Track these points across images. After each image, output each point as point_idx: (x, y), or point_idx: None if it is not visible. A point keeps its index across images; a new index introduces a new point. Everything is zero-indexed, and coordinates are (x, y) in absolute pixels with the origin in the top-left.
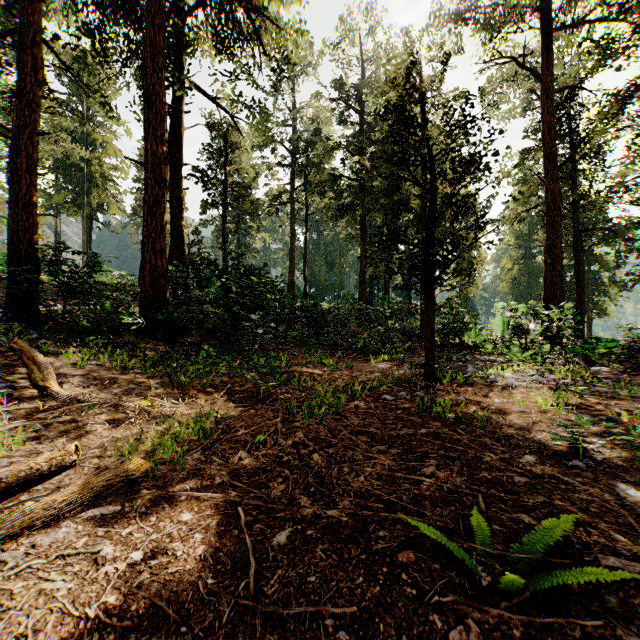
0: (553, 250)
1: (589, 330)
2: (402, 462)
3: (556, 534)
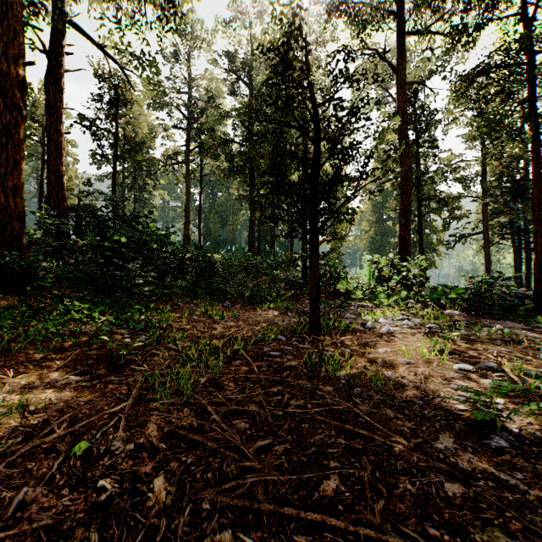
0: (406, 213)
1: None
2: (292, 476)
3: None
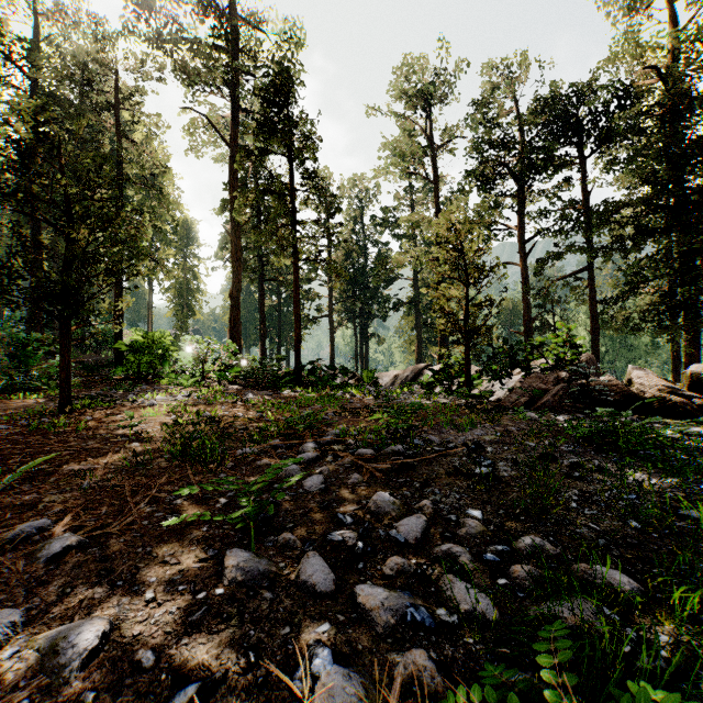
0: (236, 294)
1: (288, 360)
2: None
3: (40, 462)
